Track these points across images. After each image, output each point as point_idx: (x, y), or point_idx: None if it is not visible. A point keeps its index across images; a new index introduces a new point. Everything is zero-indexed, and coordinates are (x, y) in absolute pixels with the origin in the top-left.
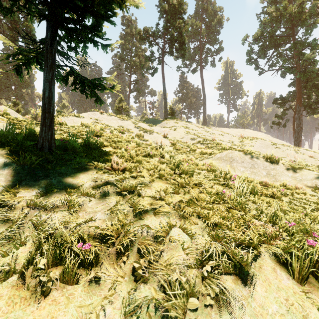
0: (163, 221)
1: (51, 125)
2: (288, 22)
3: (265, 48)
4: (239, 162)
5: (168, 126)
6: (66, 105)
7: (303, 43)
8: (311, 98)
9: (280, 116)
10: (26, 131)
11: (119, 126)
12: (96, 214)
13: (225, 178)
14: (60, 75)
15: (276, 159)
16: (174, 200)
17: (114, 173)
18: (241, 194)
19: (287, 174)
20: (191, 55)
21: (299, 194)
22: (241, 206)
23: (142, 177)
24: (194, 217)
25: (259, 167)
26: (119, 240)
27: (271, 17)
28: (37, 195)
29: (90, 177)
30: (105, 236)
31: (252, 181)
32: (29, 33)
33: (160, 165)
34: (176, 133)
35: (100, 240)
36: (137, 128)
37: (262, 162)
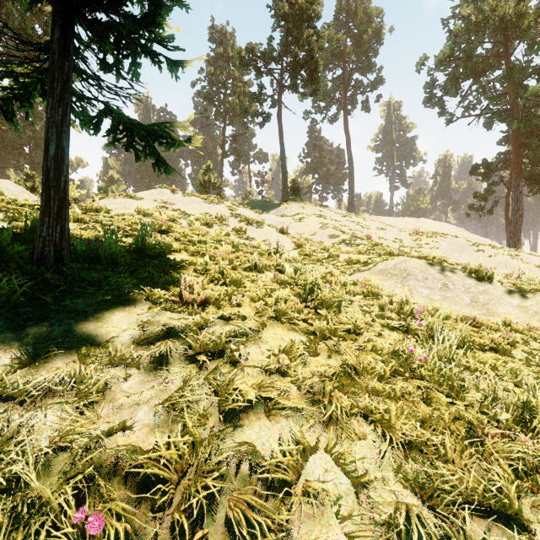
0: (288, 436)
1: (62, 212)
2: (498, 31)
3: (457, 77)
4: (420, 278)
5: (288, 213)
6: (115, 178)
7: (525, 68)
8: (537, 165)
9: (483, 196)
10: (26, 225)
11: (205, 214)
12: (137, 411)
13: (401, 313)
14: (86, 118)
15: (488, 274)
16: (309, 373)
17: (185, 309)
18: (448, 354)
19: (510, 301)
20: (328, 91)
21: (538, 341)
22: (450, 383)
23: (242, 318)
24: (355, 417)
25: (457, 289)
26: (182, 490)
27: (468, 24)
28: (12, 366)
29: (134, 320)
30: (151, 474)
31: (448, 316)
32: None
33: (278, 291)
34: (302, 225)
35: (138, 487)
36: (236, 218)
37: (462, 278)
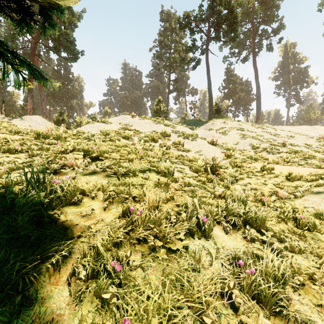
0: None
1: None
2: None
3: None
4: None
5: (214, 128)
6: (108, 111)
7: None
8: None
9: None
10: None
11: (153, 131)
12: None
13: None
14: None
15: None
16: None
17: None
18: None
19: None
20: (241, 40)
21: None
22: None
23: None
24: None
25: None
26: None
27: None
28: None
29: None
30: None
31: None
32: (68, 41)
33: None
34: (226, 136)
35: None
36: (175, 134)
37: None
